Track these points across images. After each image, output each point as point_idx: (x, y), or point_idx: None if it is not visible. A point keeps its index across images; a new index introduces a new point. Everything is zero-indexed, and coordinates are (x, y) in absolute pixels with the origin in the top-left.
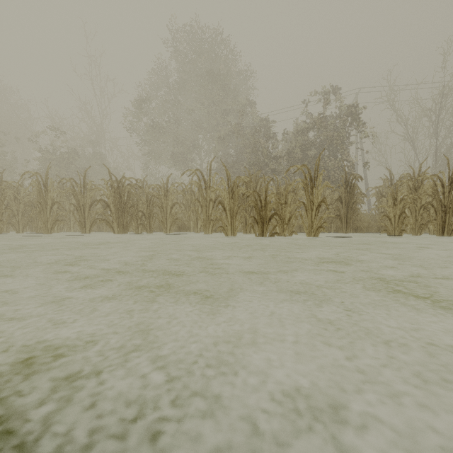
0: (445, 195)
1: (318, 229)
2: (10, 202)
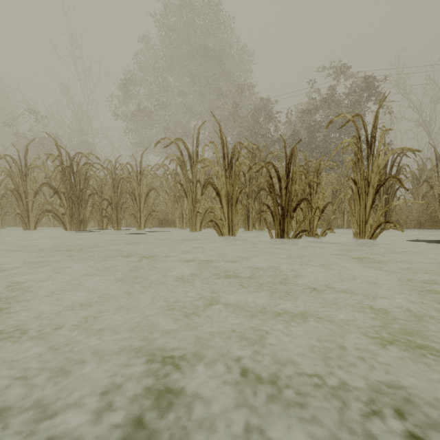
0: None
1: (379, 226)
2: None
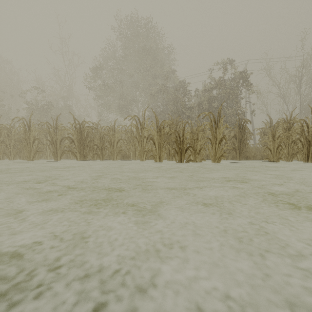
0: (309, 133)
1: (220, 157)
2: (4, 138)
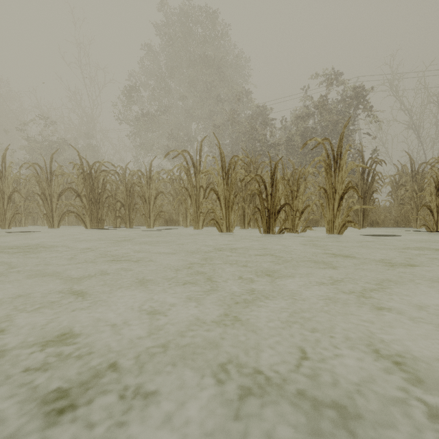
0: None
1: (344, 224)
2: None
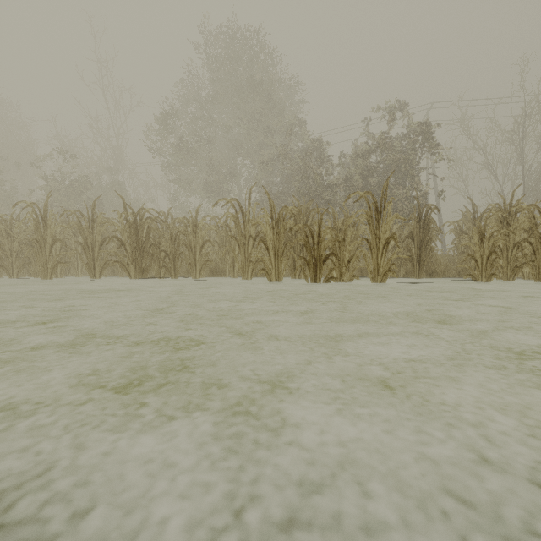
0: None
1: (386, 273)
2: (1, 239)
